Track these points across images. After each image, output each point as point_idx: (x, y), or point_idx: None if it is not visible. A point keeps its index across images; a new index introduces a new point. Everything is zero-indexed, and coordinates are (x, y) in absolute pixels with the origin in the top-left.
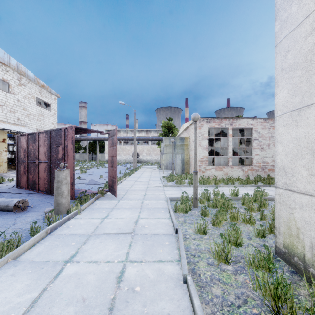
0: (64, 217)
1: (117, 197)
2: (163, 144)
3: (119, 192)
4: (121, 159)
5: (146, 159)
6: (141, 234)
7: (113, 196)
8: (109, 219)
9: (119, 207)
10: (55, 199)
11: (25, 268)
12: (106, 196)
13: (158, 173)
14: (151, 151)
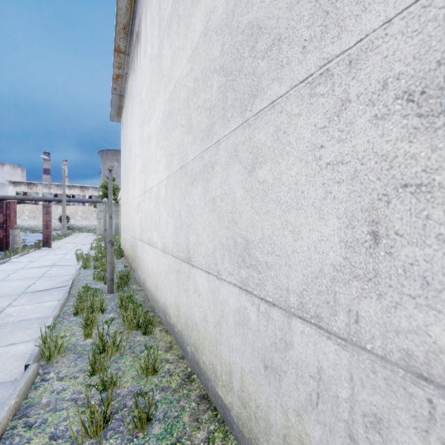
0: (23, 253)
1: (51, 249)
2: (97, 210)
3: (52, 247)
4: (39, 224)
5: (82, 225)
6: (70, 254)
7: (48, 249)
8: (51, 253)
9: (56, 251)
10: (12, 245)
11: (24, 259)
12: (41, 249)
13: (93, 238)
14: (89, 214)
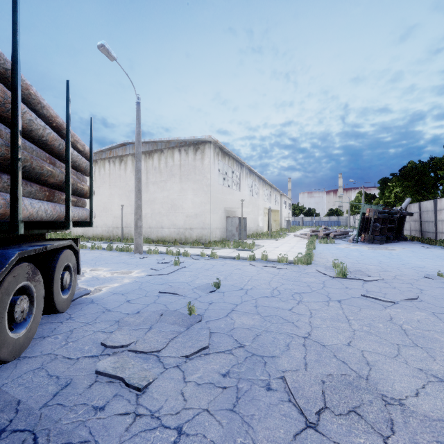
0: None
1: None
2: None
3: None
4: None
5: None
6: None
7: None
8: None
9: None
10: None
11: None
12: None
13: None
14: None
